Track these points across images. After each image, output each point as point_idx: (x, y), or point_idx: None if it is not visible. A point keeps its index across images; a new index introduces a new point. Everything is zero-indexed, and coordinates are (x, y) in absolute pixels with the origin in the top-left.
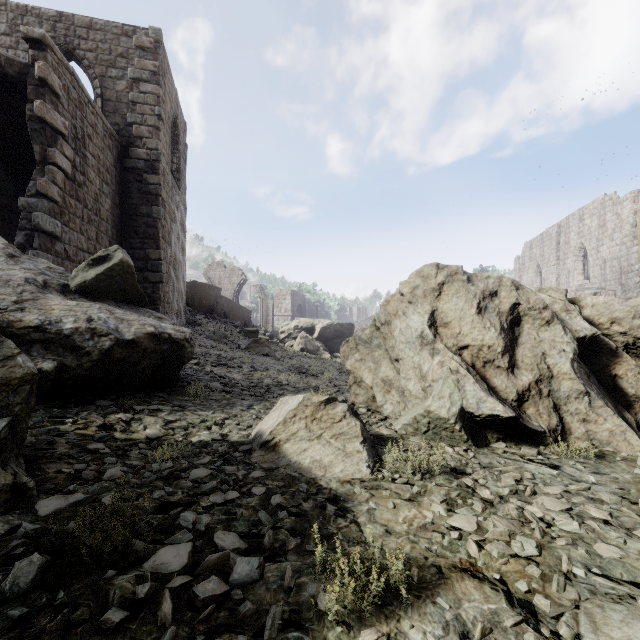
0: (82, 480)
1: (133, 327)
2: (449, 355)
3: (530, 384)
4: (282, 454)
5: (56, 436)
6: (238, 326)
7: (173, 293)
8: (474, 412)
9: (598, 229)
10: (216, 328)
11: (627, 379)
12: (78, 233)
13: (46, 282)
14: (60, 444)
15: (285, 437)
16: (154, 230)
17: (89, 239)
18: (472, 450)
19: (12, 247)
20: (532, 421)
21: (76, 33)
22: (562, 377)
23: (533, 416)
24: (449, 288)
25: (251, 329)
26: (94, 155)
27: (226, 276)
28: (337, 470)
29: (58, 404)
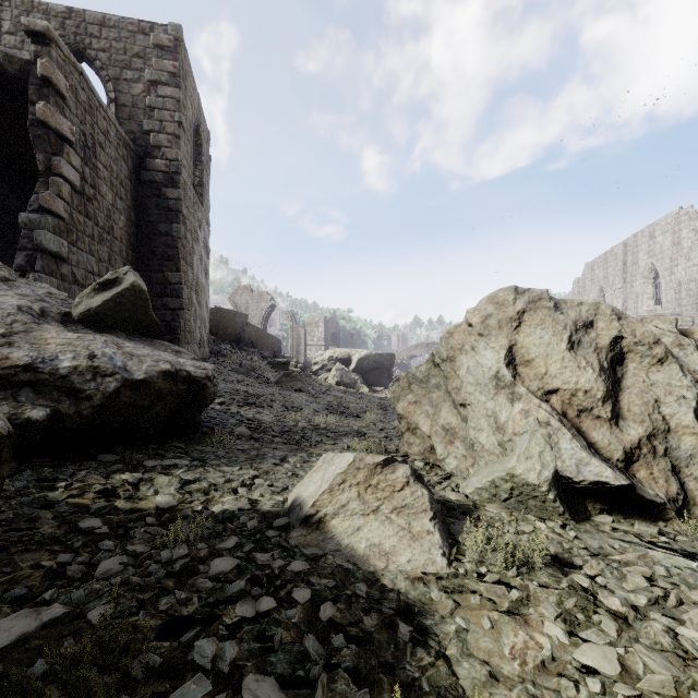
0: (66, 579)
1: (144, 364)
2: (535, 402)
3: (640, 440)
4: (329, 534)
5: (41, 508)
6: (267, 357)
7: (195, 321)
8: (573, 477)
9: (672, 247)
10: (243, 359)
11: None
12: (88, 254)
13: (44, 310)
14: (45, 520)
15: (332, 510)
16: (174, 250)
17: (100, 261)
18: (570, 526)
19: (7, 269)
20: (645, 488)
21: (87, 31)
22: (682, 431)
23: (645, 481)
24: (531, 317)
25: (281, 360)
26: (106, 166)
27: (253, 301)
28: (403, 559)
29: (51, 461)
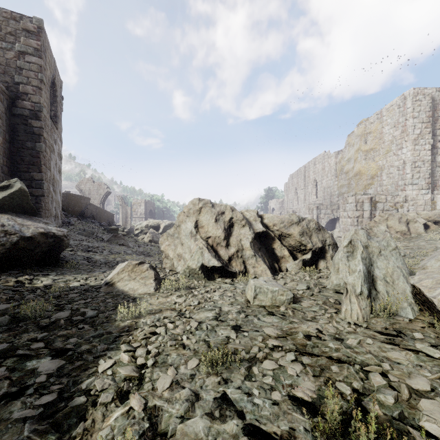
0: (14, 300)
1: (31, 229)
2: (201, 241)
3: (234, 253)
4: (115, 287)
5: None
6: (103, 225)
7: (52, 203)
8: (207, 265)
9: (322, 170)
10: (86, 227)
11: (278, 249)
12: None
13: None
14: None
15: (118, 280)
16: (37, 159)
17: None
18: (206, 282)
19: None
20: (233, 268)
21: None
22: (247, 249)
23: (234, 266)
24: (204, 210)
25: (113, 227)
26: None
27: (94, 189)
28: (140, 291)
29: None
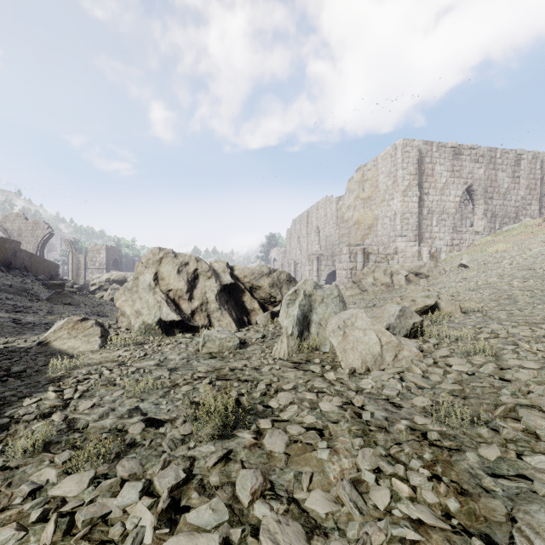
0: None
1: None
2: (160, 294)
3: (198, 306)
4: (51, 346)
5: None
6: (42, 279)
7: None
8: (165, 320)
9: (324, 217)
10: (14, 282)
11: (248, 302)
12: None
13: None
14: None
15: (54, 339)
16: None
17: None
18: (164, 337)
19: None
20: (196, 322)
21: None
22: (212, 302)
23: (198, 320)
24: (165, 260)
25: (56, 282)
26: None
27: (28, 229)
28: (81, 349)
29: None
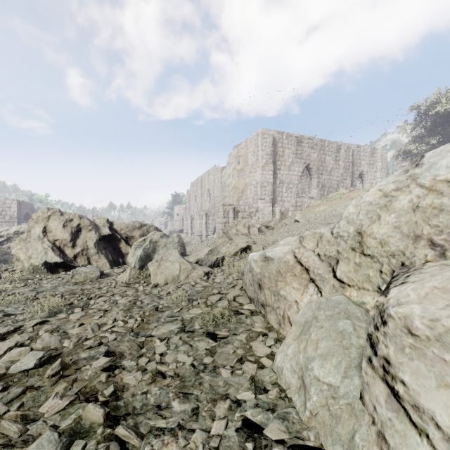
0: None
1: None
2: (47, 243)
3: (80, 251)
4: None
5: None
6: None
7: None
8: (50, 262)
9: (213, 182)
10: None
11: (123, 248)
12: None
13: None
14: None
15: None
16: None
17: None
18: (49, 275)
19: None
20: (77, 263)
21: None
22: (91, 248)
23: (79, 262)
24: (53, 217)
25: None
26: None
27: None
28: None
29: None
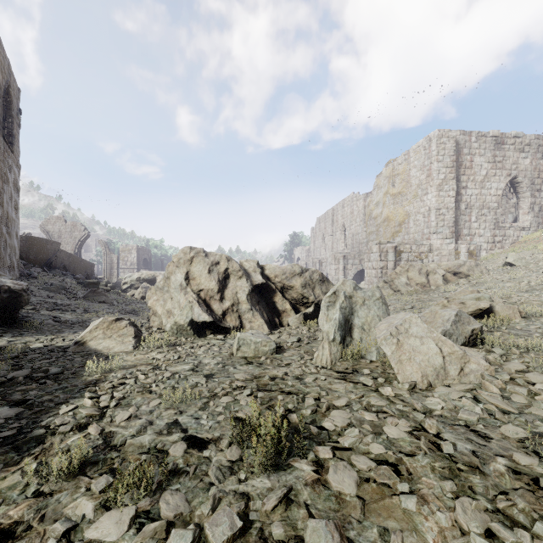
0: None
1: None
2: (191, 294)
3: (229, 307)
4: (87, 346)
5: None
6: (79, 278)
7: (5, 249)
8: (197, 321)
9: (350, 214)
10: (54, 280)
11: (279, 303)
12: None
13: None
14: None
15: (90, 338)
16: None
17: None
18: (196, 339)
19: None
20: (227, 324)
21: None
22: (243, 303)
23: (229, 321)
24: (196, 260)
25: (92, 281)
26: None
27: (67, 230)
28: (116, 349)
29: None
